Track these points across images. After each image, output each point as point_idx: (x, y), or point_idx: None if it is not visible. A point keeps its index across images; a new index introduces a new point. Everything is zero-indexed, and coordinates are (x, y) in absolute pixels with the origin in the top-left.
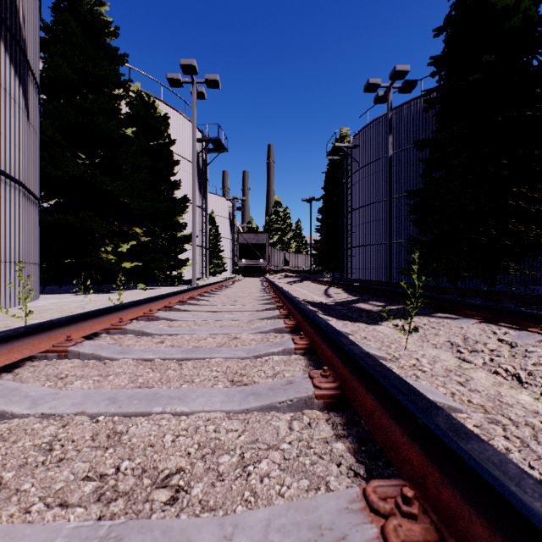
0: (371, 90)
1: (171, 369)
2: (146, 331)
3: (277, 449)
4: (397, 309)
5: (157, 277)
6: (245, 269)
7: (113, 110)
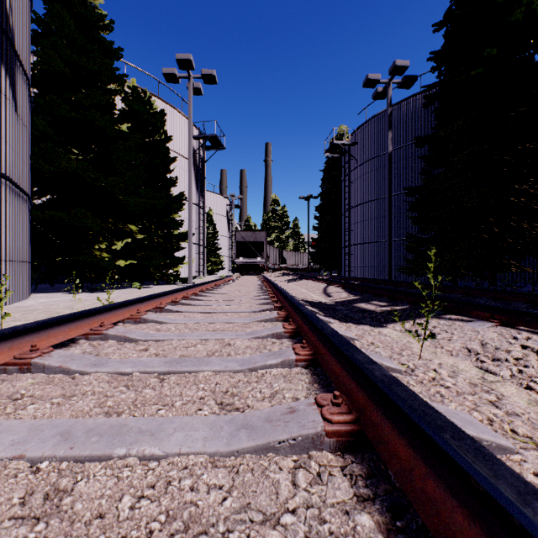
0: (370, 85)
1: (150, 387)
2: (129, 337)
3: (276, 523)
4: (402, 310)
5: (153, 275)
6: (242, 267)
7: (106, 104)
